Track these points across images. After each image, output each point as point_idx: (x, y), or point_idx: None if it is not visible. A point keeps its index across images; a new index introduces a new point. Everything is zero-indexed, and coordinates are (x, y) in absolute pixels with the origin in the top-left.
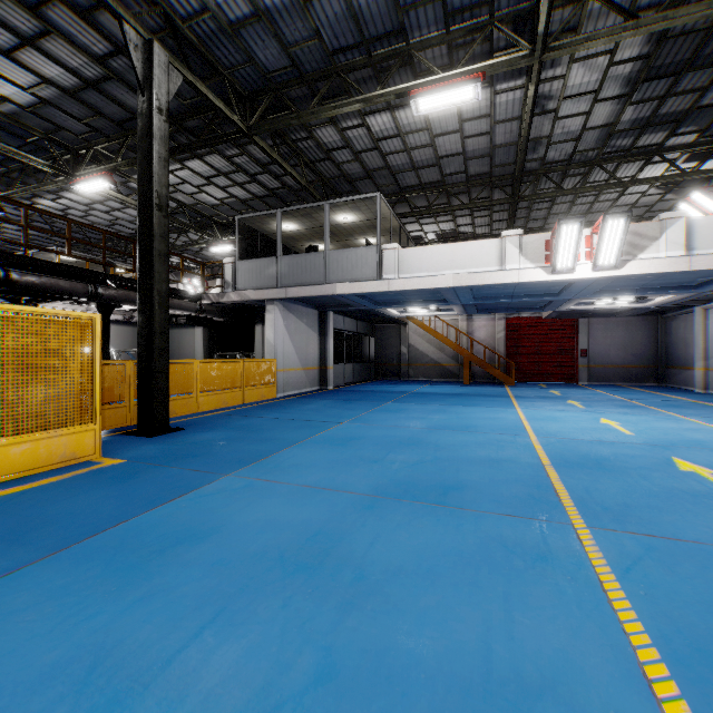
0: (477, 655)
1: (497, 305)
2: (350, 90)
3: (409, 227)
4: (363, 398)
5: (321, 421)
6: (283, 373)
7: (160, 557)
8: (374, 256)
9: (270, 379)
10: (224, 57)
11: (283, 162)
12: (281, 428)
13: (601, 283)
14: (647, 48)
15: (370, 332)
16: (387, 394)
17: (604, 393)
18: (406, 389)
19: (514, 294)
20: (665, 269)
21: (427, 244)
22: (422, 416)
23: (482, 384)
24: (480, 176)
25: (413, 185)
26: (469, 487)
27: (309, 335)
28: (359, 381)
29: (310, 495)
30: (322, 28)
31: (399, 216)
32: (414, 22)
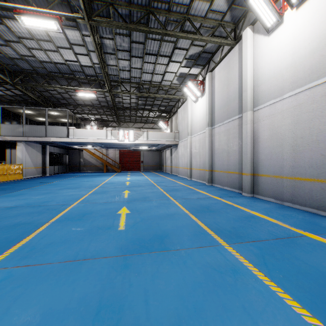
0: (71, 194)
1: (112, 146)
2: (56, 80)
3: (83, 115)
4: (62, 177)
5: (46, 182)
6: (25, 169)
7: (18, 195)
8: (66, 130)
9: (20, 171)
10: (5, 61)
11: (27, 92)
12: (31, 184)
13: (133, 144)
14: (137, 92)
15: (66, 153)
16: (72, 176)
17: (141, 173)
18: (80, 174)
19: (114, 144)
20: (143, 142)
21: (91, 121)
22: (81, 179)
23: (110, 172)
24: (105, 106)
25: (82, 104)
26: (82, 187)
27: (37, 154)
28: (61, 173)
29: (46, 190)
30: (46, 67)
31: (77, 113)
32: (77, 74)
